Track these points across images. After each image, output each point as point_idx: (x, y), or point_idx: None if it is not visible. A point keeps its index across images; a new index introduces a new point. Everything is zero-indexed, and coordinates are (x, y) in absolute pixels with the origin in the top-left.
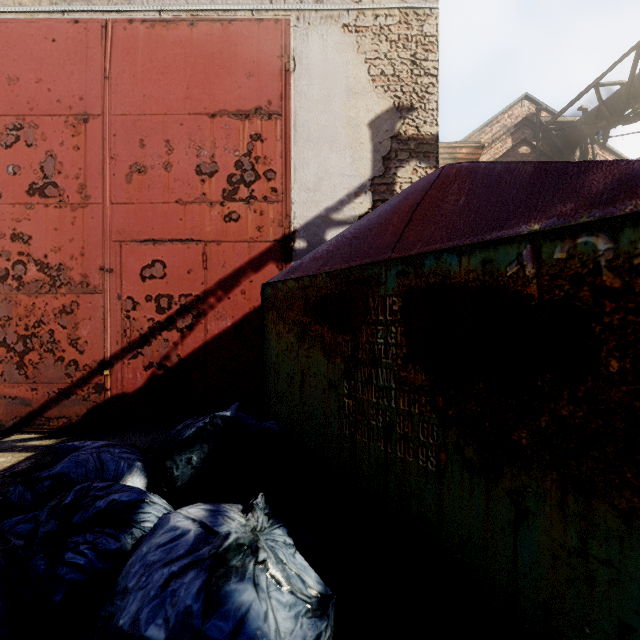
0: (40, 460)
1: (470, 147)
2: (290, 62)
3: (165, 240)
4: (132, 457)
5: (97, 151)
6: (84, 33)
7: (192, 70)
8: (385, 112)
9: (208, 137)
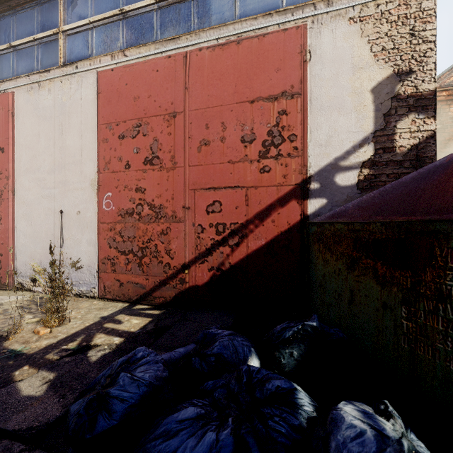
0: (157, 324)
1: (450, 89)
2: (307, 55)
3: (221, 187)
4: (247, 344)
5: (181, 134)
6: (173, 63)
7: (238, 73)
8: (386, 79)
9: (249, 117)
